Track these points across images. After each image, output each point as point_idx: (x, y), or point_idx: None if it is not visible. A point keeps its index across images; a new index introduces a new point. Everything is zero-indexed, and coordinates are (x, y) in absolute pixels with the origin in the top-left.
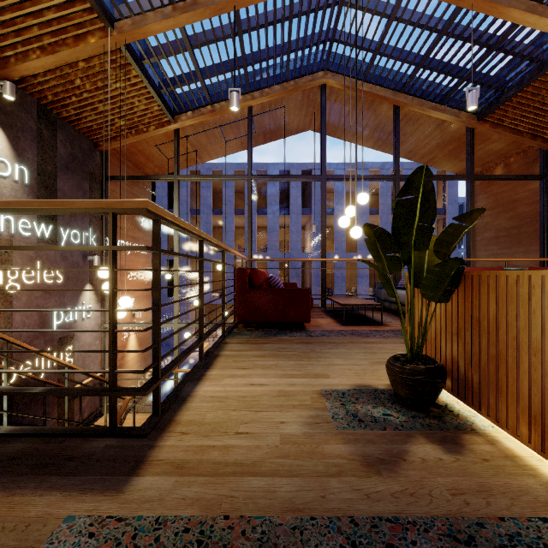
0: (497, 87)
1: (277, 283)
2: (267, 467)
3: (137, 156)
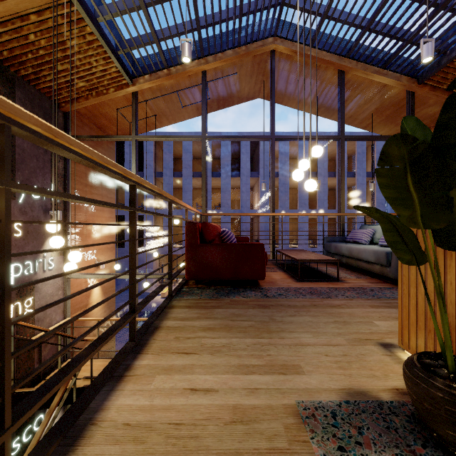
0: (439, 50)
1: (230, 238)
2: None
3: (100, 119)
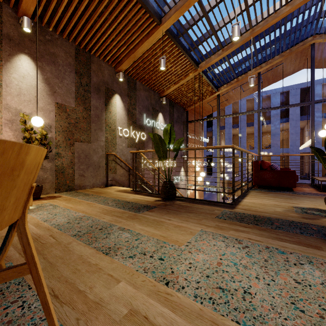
0: None
1: (276, 168)
2: (269, 213)
3: (199, 109)
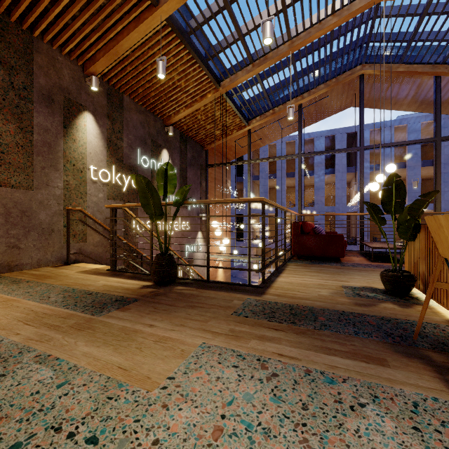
0: None
1: (320, 231)
2: (312, 299)
3: (223, 149)
